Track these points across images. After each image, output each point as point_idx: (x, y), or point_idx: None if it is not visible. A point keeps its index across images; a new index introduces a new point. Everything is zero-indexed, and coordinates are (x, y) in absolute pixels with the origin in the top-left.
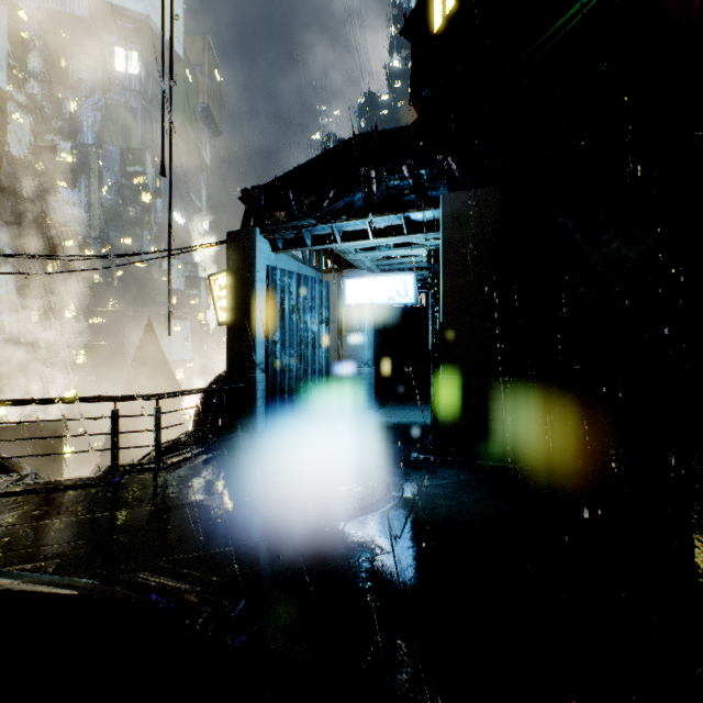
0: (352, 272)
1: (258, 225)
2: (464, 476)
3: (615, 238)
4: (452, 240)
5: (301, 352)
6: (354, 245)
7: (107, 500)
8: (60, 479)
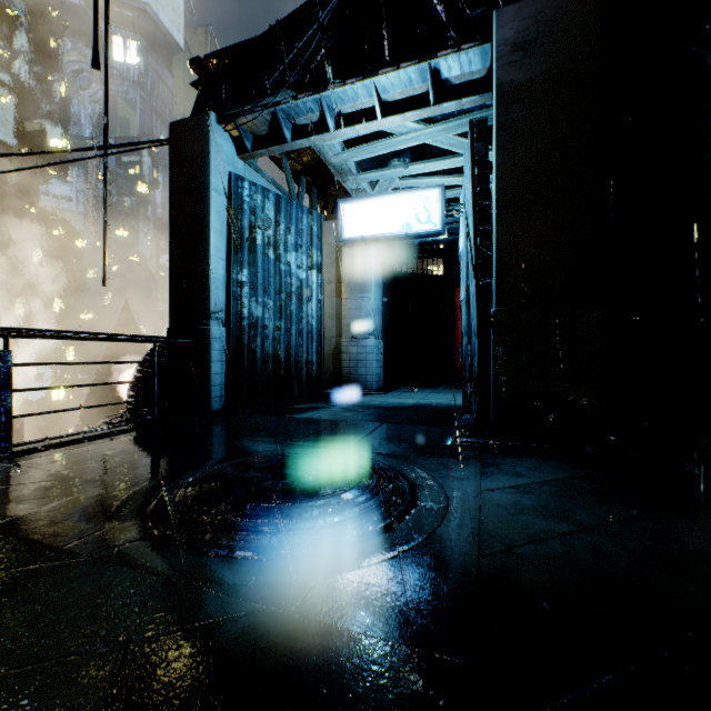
0: None
1: (214, 110)
2: (553, 470)
3: None
4: (512, 82)
5: (281, 303)
6: (354, 152)
7: None
8: None
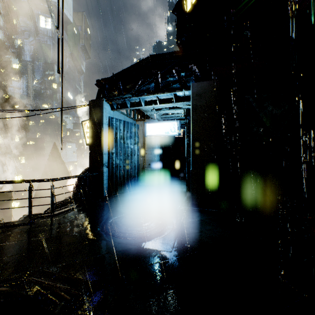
0: (149, 121)
1: (104, 97)
2: (202, 217)
3: (271, 105)
4: (196, 105)
5: (125, 157)
6: (150, 107)
7: (23, 233)
8: (0, 222)
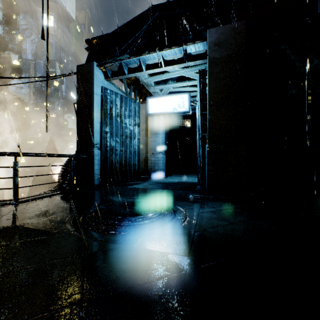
0: None
1: (95, 61)
2: (226, 206)
3: (316, 58)
4: (214, 57)
5: (123, 140)
6: (153, 78)
7: None
8: None
